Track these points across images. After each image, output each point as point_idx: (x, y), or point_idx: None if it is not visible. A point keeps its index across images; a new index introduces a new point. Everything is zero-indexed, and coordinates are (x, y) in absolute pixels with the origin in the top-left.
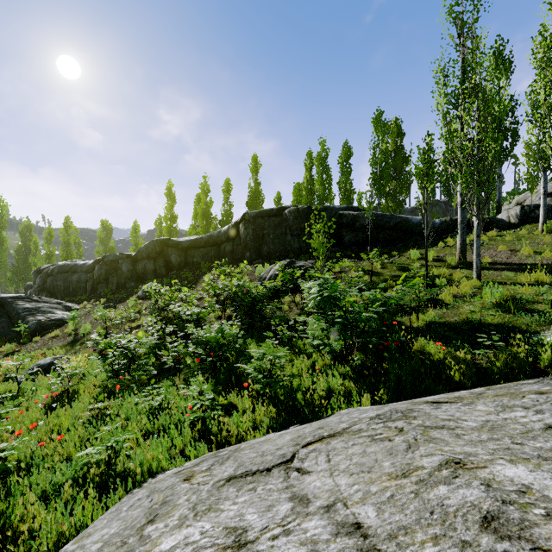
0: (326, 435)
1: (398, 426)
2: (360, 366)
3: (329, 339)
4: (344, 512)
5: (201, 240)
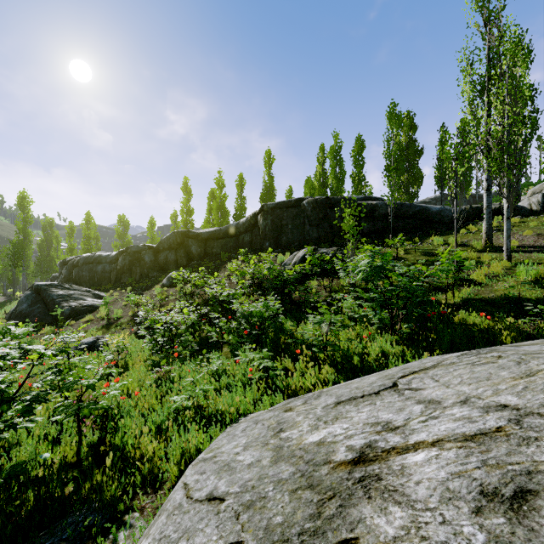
0: (417, 370)
1: (493, 355)
2: (408, 333)
3: (367, 314)
4: (482, 402)
5: (220, 231)
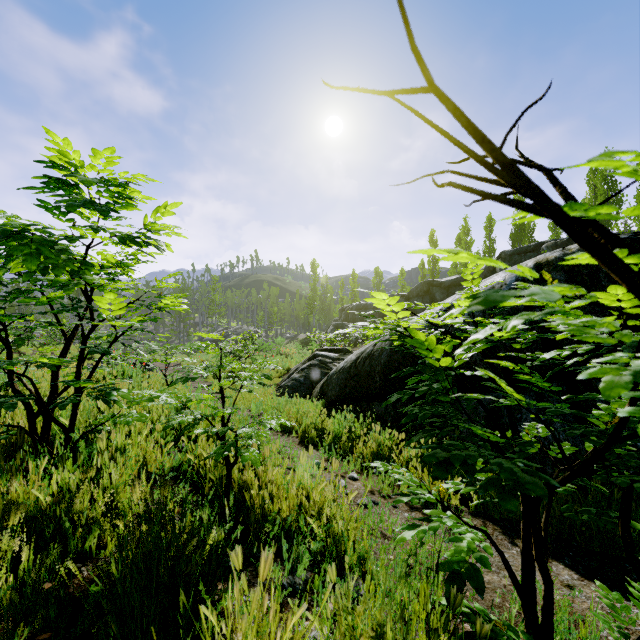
0: None
1: None
2: None
3: None
4: None
5: (460, 279)
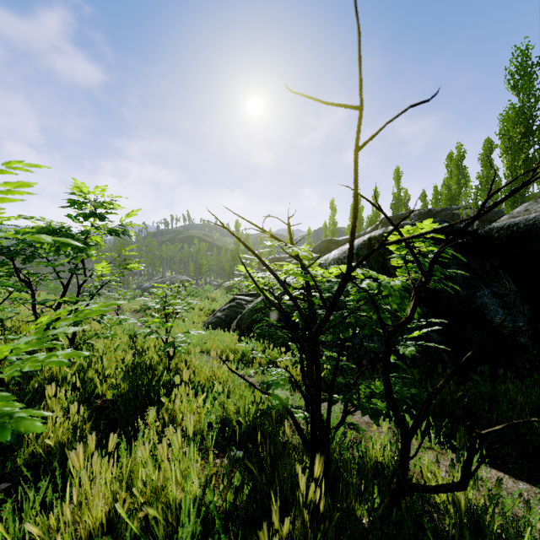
0: None
1: None
2: None
3: None
4: None
5: None
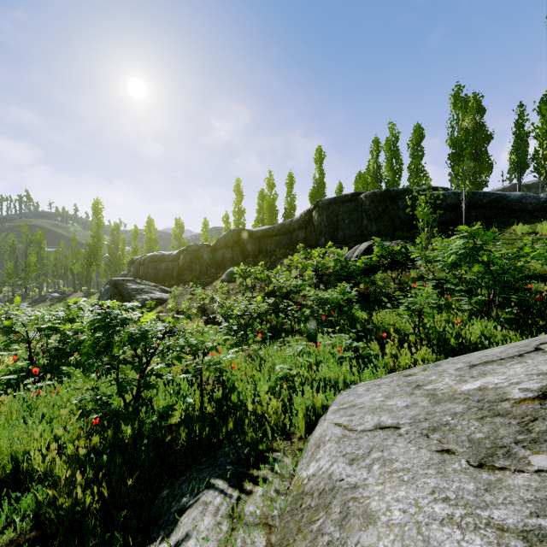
0: None
1: None
2: (509, 319)
3: (451, 303)
4: None
5: (273, 229)
